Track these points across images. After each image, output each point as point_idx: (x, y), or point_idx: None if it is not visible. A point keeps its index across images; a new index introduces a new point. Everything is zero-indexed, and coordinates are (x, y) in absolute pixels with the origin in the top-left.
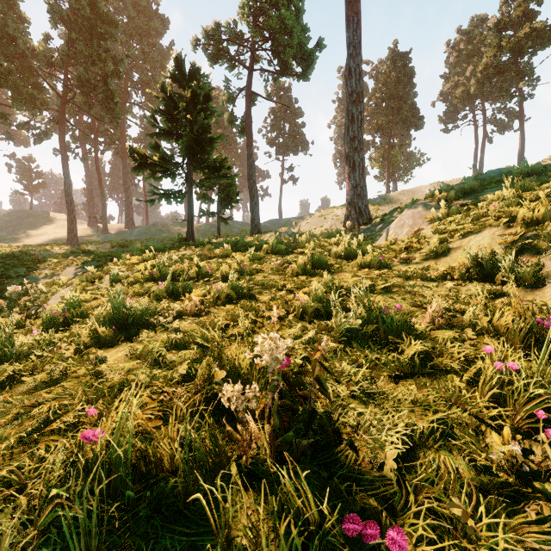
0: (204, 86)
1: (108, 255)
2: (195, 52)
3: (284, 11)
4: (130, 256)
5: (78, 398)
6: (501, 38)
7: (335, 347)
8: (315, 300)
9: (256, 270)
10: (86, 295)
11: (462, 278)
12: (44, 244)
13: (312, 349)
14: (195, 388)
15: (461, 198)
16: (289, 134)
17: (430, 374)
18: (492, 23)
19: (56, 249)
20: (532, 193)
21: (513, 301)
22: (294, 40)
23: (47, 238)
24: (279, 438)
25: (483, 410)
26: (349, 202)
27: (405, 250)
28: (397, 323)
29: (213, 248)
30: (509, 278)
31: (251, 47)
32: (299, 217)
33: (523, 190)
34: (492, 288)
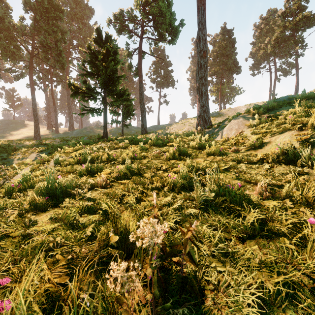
0: (113, 46)
1: (57, 146)
2: (108, 27)
3: (161, 3)
4: (68, 147)
5: (7, 258)
6: (285, 21)
7: (196, 213)
8: (181, 177)
9: (143, 157)
10: (38, 172)
11: (274, 162)
12: (20, 140)
13: (180, 213)
14: (97, 247)
15: (266, 113)
16: (164, 76)
17: (266, 236)
18: (280, 13)
19: (27, 142)
20: (313, 109)
21: (311, 179)
22: (167, 20)
23: (23, 136)
24: (158, 307)
25: (314, 271)
26: (199, 115)
27: (234, 144)
28: (239, 196)
29: (118, 142)
30: (306, 163)
31: (142, 24)
32: (169, 124)
33: (307, 108)
34: (295, 170)
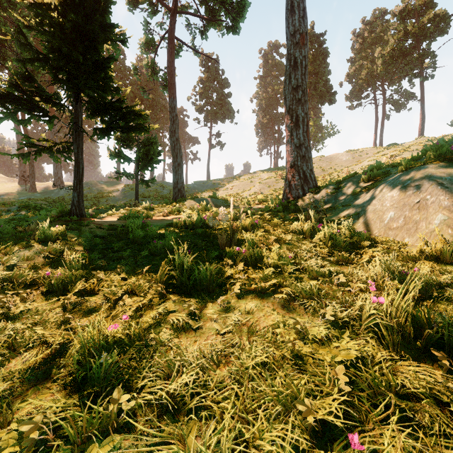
0: None
1: None
2: None
3: None
4: None
5: None
6: (405, 24)
7: None
8: None
9: None
10: None
11: None
12: None
13: None
14: None
15: None
16: (217, 102)
17: None
18: (397, 10)
19: None
20: None
21: None
22: None
23: None
24: None
25: None
26: (292, 165)
27: None
28: None
29: (73, 245)
30: None
31: None
32: (226, 179)
33: None
34: None
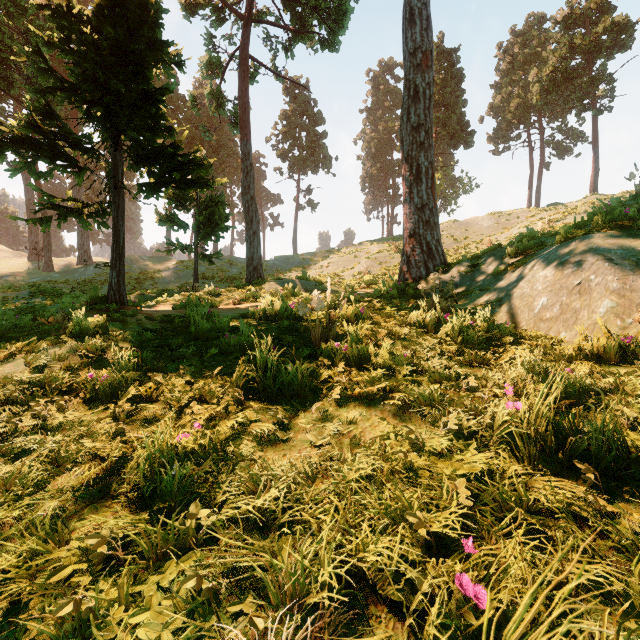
0: None
1: None
2: None
3: None
4: None
5: None
6: (571, 36)
7: None
8: None
9: None
10: None
11: None
12: None
13: None
14: None
15: None
16: (307, 146)
17: None
18: (560, 16)
19: None
20: None
21: None
22: None
23: None
24: None
25: None
26: (411, 234)
27: None
28: None
29: (117, 342)
30: None
31: None
32: (319, 254)
33: None
34: None
